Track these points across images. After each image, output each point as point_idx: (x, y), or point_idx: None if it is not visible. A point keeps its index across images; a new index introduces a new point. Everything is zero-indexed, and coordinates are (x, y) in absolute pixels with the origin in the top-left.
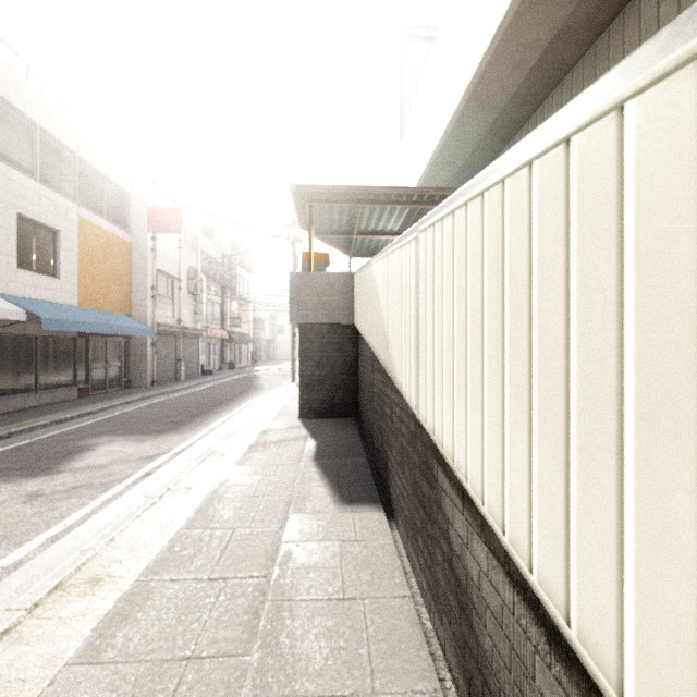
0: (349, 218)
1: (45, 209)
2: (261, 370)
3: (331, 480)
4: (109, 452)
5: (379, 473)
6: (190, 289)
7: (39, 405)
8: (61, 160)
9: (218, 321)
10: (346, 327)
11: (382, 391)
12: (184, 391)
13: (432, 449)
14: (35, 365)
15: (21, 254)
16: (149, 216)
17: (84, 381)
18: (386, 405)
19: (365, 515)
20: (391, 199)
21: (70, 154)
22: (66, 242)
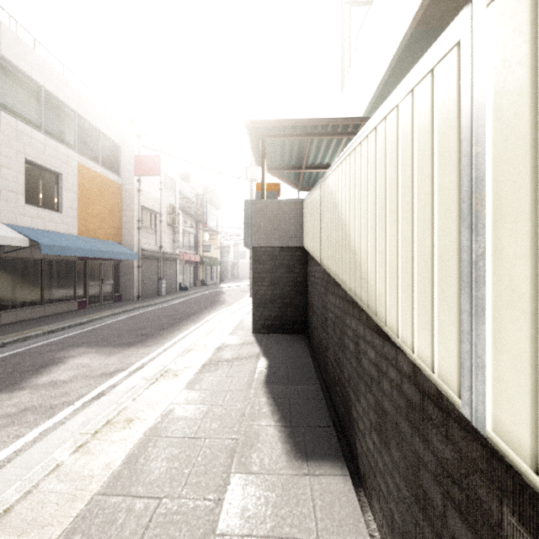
0: (298, 153)
1: (49, 156)
2: (226, 287)
3: (283, 416)
4: (76, 366)
5: (336, 408)
6: (169, 222)
7: (44, 316)
8: (63, 117)
9: (193, 248)
10: (296, 249)
11: (341, 319)
12: (162, 304)
13: (502, 487)
14: (41, 283)
15: (29, 192)
16: (135, 162)
17: (83, 296)
18: (347, 337)
19: (326, 483)
20: (338, 131)
21: (71, 112)
22: (67, 183)
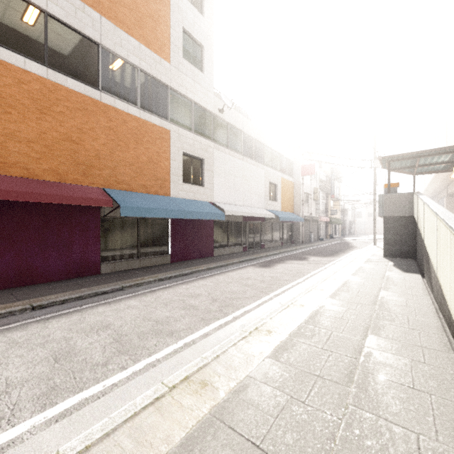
0: (411, 161)
1: (274, 178)
2: (349, 239)
3: (400, 269)
4: (315, 259)
5: (421, 270)
6: (314, 198)
7: (272, 247)
8: (276, 158)
9: (323, 212)
10: (409, 217)
11: (422, 241)
12: (317, 246)
13: None
14: (271, 233)
15: (268, 195)
16: (301, 169)
17: (281, 239)
18: (422, 245)
19: (413, 274)
20: (438, 152)
21: (278, 154)
22: (278, 188)
